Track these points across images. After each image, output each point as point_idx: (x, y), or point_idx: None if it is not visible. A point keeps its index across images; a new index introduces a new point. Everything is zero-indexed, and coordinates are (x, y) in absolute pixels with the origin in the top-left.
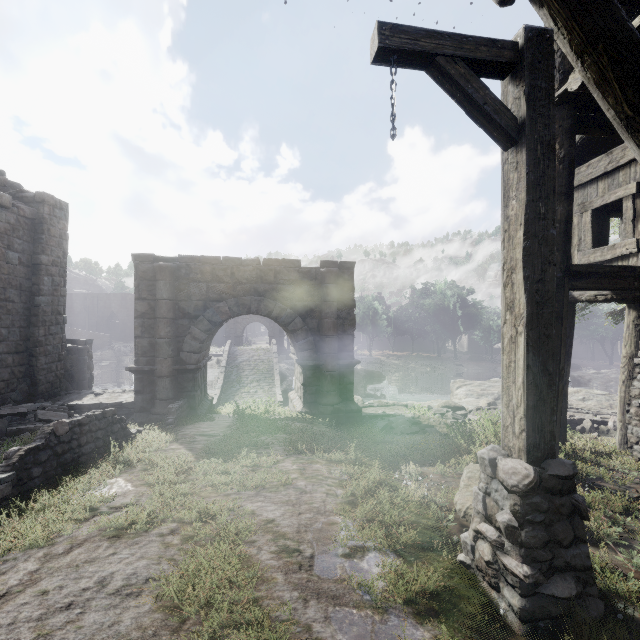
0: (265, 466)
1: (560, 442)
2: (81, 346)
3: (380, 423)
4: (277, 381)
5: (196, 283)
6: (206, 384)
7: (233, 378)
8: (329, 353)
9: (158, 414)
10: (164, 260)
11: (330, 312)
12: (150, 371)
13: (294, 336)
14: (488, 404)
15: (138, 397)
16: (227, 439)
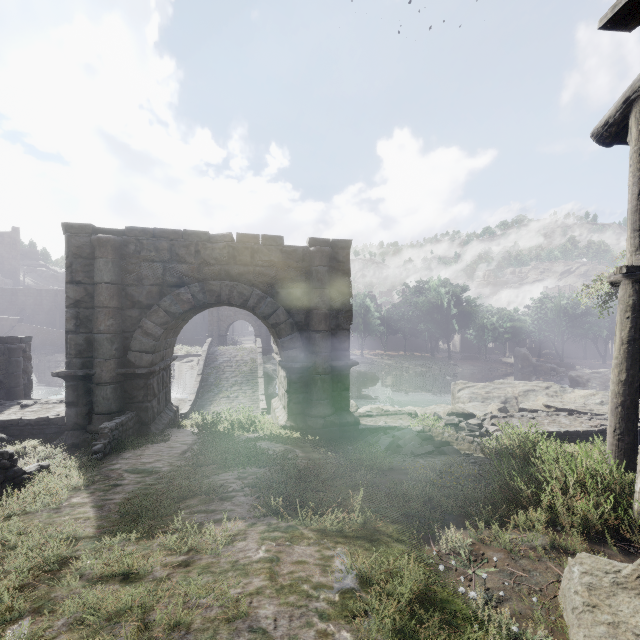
0: (208, 552)
1: (632, 471)
2: (13, 345)
3: (384, 440)
4: (261, 384)
5: (149, 263)
6: (169, 391)
7: (211, 381)
8: (320, 352)
9: (96, 433)
10: (106, 233)
11: (321, 301)
12: (86, 376)
13: (276, 331)
14: (499, 410)
15: (70, 410)
16: (168, 480)
